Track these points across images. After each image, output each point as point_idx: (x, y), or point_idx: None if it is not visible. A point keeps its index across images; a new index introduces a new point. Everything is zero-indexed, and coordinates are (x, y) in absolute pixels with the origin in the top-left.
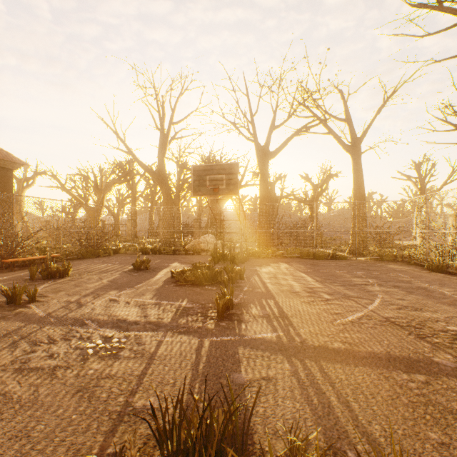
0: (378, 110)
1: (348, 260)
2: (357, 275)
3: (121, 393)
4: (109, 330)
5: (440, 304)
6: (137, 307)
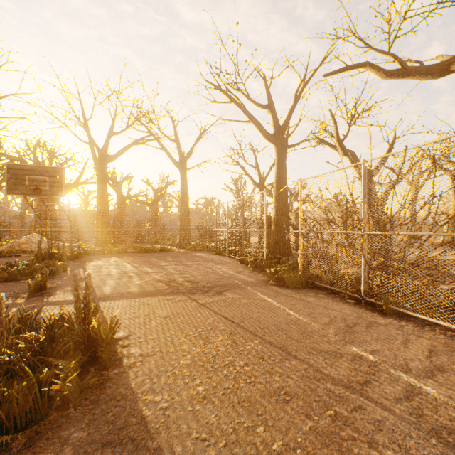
0: (196, 140)
1: (172, 252)
2: (168, 260)
3: None
4: None
5: (197, 270)
6: None
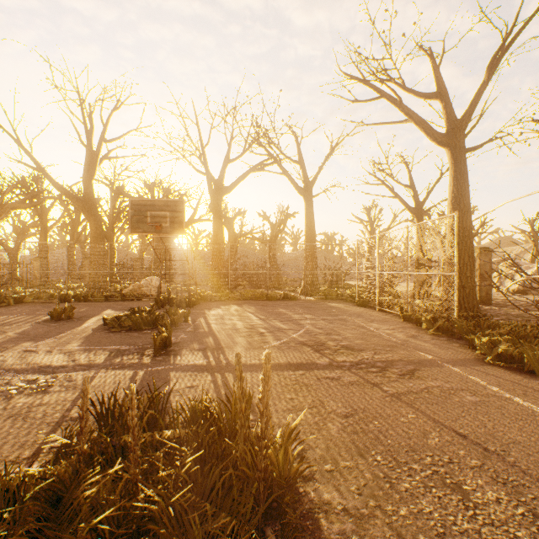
0: (326, 158)
1: (297, 300)
2: (298, 312)
3: (57, 412)
4: (31, 375)
5: (346, 329)
6: (62, 354)
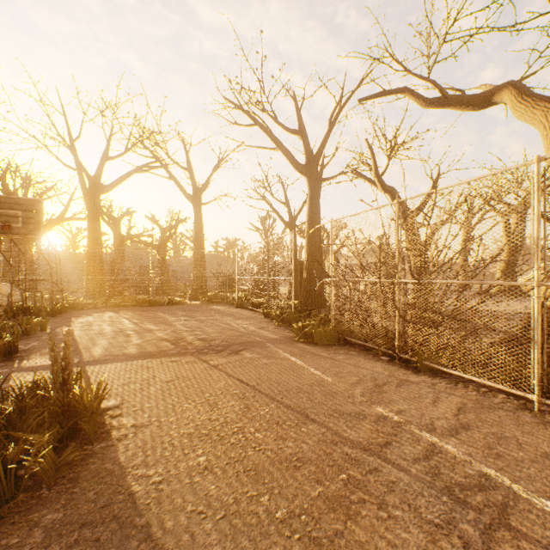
0: (214, 169)
1: (183, 305)
2: (177, 315)
3: None
4: None
5: (212, 326)
6: None
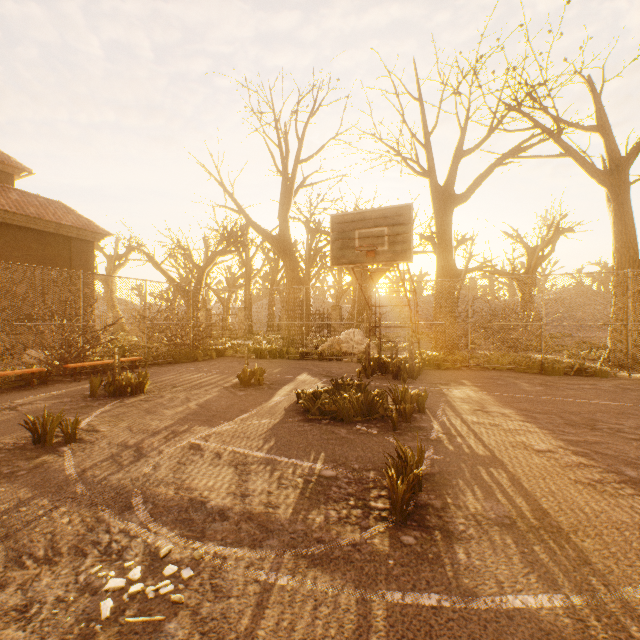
0: None
1: (612, 379)
2: None
3: None
4: (167, 531)
5: None
6: (232, 468)
